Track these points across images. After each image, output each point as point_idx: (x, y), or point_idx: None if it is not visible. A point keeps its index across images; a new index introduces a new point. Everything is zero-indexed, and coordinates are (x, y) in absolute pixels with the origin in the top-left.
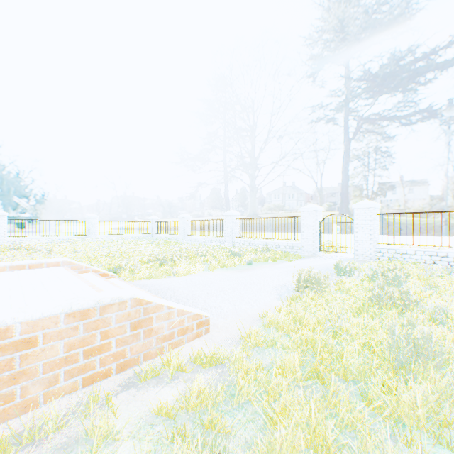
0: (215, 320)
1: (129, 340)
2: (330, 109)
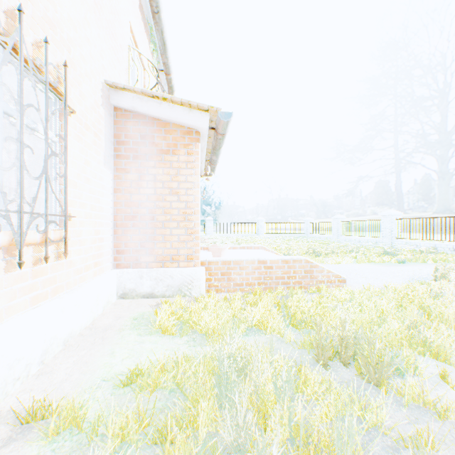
0: (351, 284)
1: (303, 277)
2: None
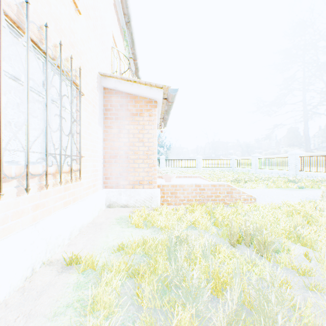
0: (259, 201)
1: (226, 196)
2: None
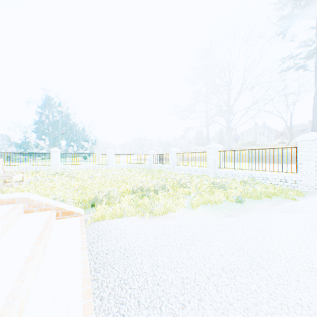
0: None
1: None
2: (305, 52)
